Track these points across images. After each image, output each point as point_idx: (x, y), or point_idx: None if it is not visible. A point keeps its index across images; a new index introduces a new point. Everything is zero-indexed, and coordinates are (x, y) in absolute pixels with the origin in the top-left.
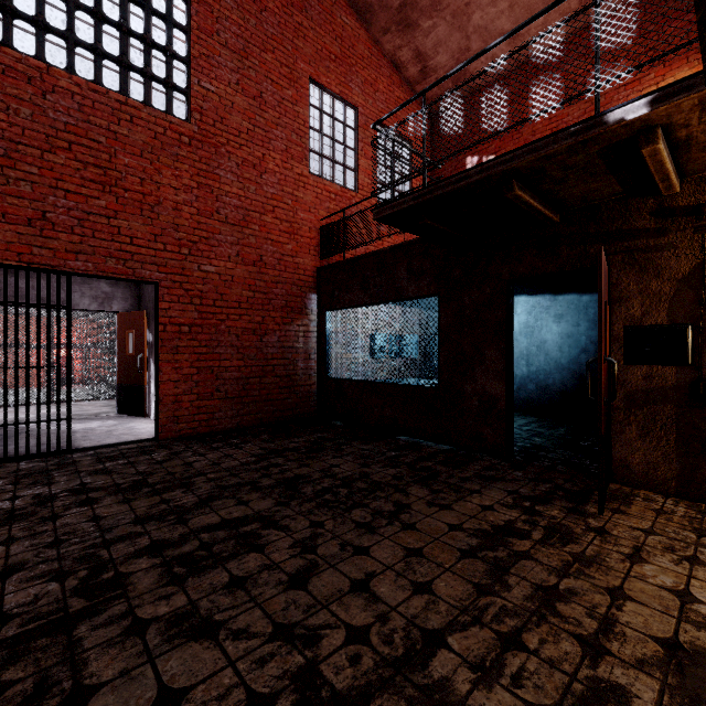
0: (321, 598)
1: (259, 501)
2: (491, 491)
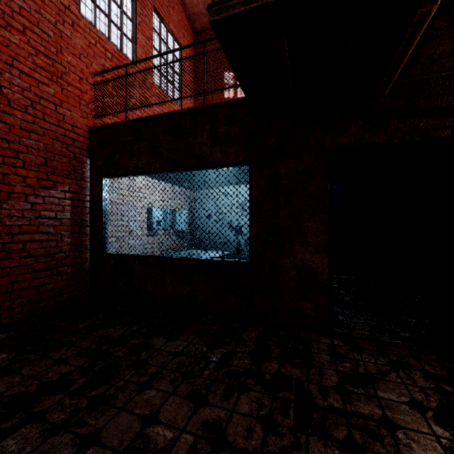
0: None
1: None
2: (399, 413)
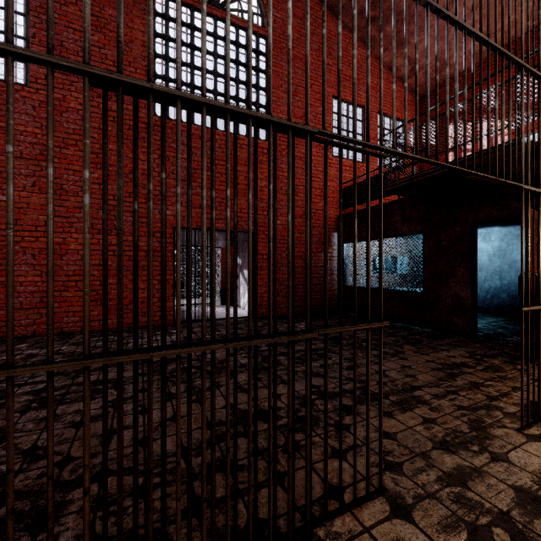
0: (363, 373)
1: (321, 344)
2: (455, 350)
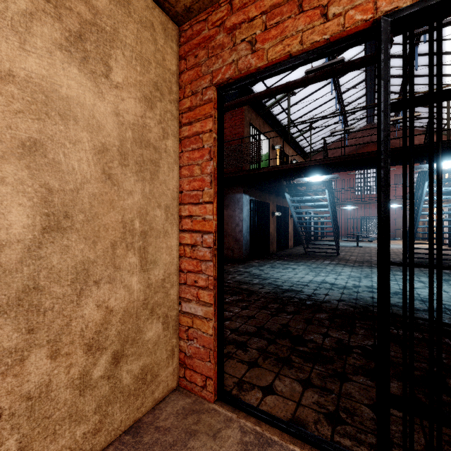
0: None
1: None
2: None
